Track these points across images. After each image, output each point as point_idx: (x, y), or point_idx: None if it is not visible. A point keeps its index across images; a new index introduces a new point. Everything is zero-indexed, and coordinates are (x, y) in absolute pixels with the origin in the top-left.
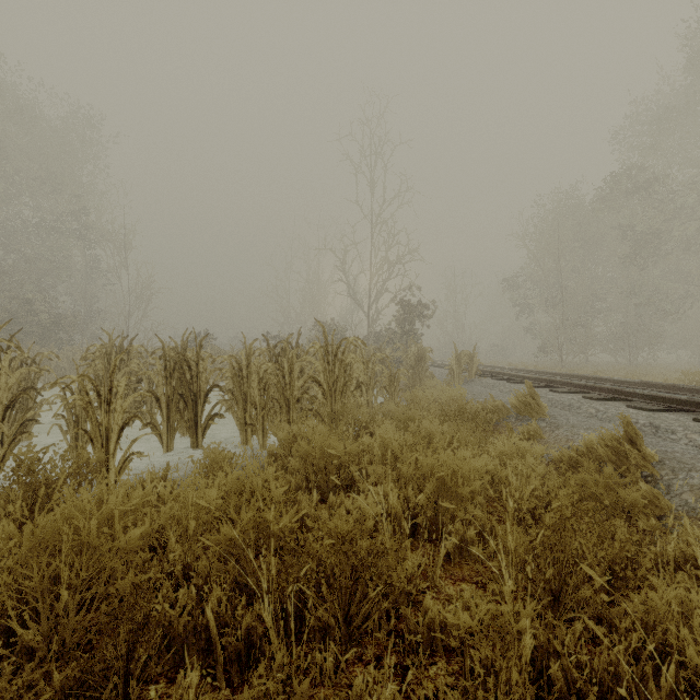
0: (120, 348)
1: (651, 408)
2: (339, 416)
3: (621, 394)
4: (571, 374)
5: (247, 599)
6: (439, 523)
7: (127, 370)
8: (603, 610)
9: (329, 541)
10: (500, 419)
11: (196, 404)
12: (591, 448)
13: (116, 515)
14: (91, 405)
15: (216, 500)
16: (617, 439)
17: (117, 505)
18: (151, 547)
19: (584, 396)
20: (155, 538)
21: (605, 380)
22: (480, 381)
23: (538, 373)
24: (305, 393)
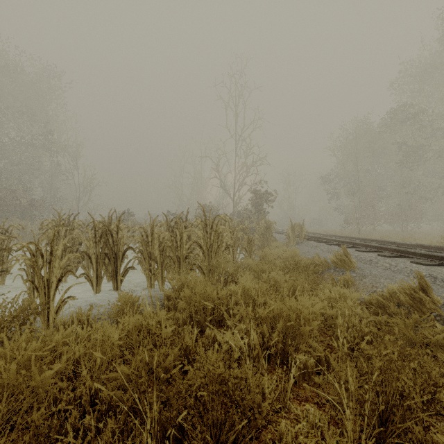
0: (68, 221)
1: (428, 263)
2: (214, 268)
3: (405, 253)
4: (367, 239)
5: (141, 420)
6: (286, 352)
7: (70, 237)
8: (426, 440)
9: (202, 393)
10: (323, 270)
11: (116, 260)
12: (392, 294)
13: (32, 359)
14: (36, 263)
15: (117, 341)
16: (413, 288)
17: (36, 349)
18: (73, 371)
19: (379, 254)
20: (76, 366)
21: (391, 242)
22: (307, 243)
23: (345, 238)
24: (191, 252)
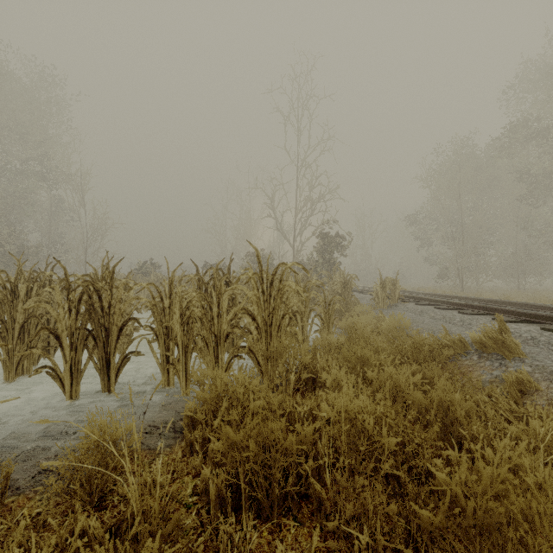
0: (44, 275)
1: None
2: (275, 354)
3: None
4: (494, 300)
5: None
6: None
7: (35, 299)
8: None
9: None
10: (456, 355)
11: (107, 340)
12: None
13: None
14: None
15: None
16: None
17: None
18: None
19: (545, 328)
20: None
21: (537, 306)
22: (405, 306)
23: (456, 298)
24: (236, 327)
